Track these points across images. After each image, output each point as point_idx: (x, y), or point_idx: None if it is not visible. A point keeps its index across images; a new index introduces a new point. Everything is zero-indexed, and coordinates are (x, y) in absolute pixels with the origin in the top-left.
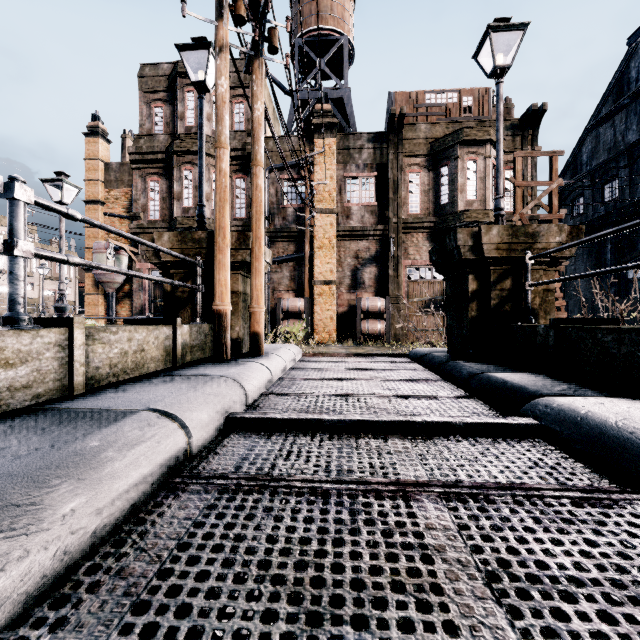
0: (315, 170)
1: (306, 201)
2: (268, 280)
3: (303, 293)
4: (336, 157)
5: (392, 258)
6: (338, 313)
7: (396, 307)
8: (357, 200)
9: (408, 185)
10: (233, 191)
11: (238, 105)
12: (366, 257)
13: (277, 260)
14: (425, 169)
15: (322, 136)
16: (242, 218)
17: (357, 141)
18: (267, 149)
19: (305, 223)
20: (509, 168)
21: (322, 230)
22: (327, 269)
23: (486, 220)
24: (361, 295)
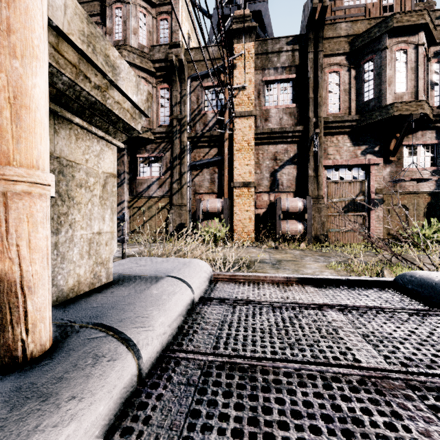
0: (234, 74)
1: (225, 105)
2: (190, 183)
3: (223, 195)
4: (254, 62)
5: (312, 158)
6: (256, 214)
7: (317, 207)
8: (275, 103)
9: (328, 85)
10: (158, 101)
11: (163, 21)
12: (284, 159)
13: (198, 163)
14: (345, 68)
15: (241, 41)
16: (166, 125)
17: (275, 45)
18: (188, 59)
19: (224, 126)
20: (439, 60)
21: (241, 133)
22: (246, 170)
23: (420, 112)
24: (279, 196)
